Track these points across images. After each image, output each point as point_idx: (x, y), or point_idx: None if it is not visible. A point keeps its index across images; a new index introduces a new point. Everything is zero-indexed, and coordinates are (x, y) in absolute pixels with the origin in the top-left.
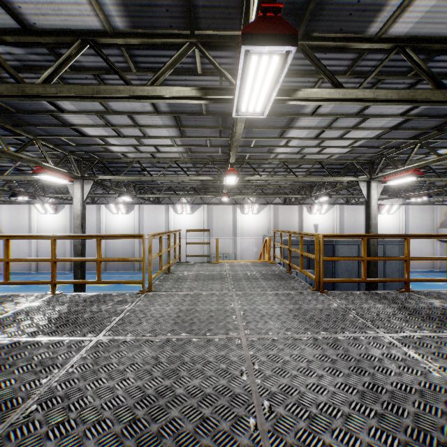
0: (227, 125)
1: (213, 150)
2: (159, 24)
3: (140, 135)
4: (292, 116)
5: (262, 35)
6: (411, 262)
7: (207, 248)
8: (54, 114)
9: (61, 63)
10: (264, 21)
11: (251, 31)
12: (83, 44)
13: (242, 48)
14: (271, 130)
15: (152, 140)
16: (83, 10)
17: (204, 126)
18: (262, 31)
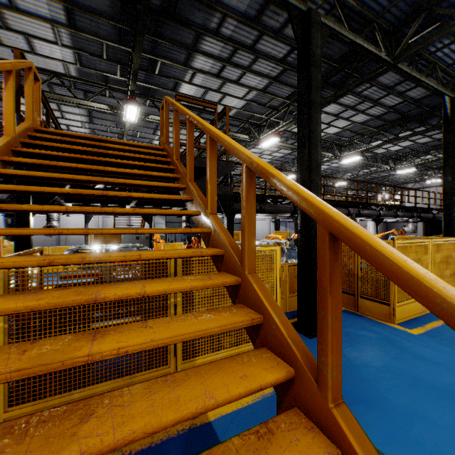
0: (121, 121)
1: (111, 135)
2: (92, 79)
3: (59, 117)
4: (157, 124)
5: (131, 103)
6: (257, 236)
7: (102, 226)
8: (0, 93)
9: (42, 82)
10: (131, 99)
11: (127, 101)
12: (54, 76)
13: (125, 105)
14: (148, 129)
15: (67, 121)
16: (59, 67)
17: (107, 120)
18: (131, 102)
